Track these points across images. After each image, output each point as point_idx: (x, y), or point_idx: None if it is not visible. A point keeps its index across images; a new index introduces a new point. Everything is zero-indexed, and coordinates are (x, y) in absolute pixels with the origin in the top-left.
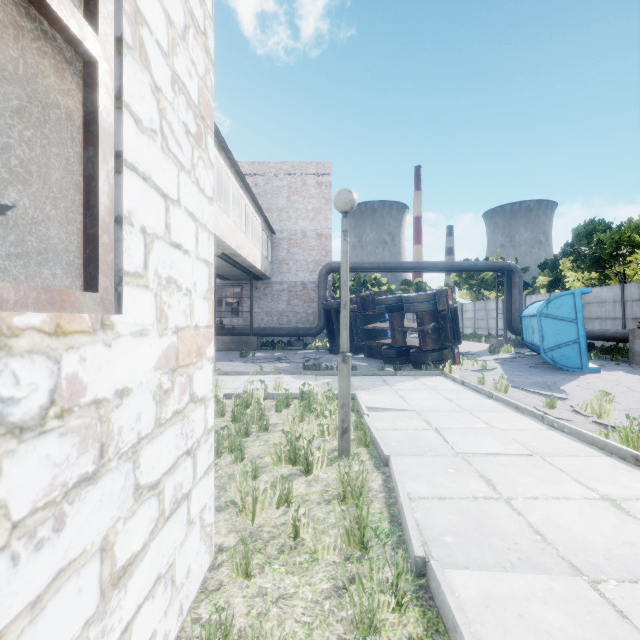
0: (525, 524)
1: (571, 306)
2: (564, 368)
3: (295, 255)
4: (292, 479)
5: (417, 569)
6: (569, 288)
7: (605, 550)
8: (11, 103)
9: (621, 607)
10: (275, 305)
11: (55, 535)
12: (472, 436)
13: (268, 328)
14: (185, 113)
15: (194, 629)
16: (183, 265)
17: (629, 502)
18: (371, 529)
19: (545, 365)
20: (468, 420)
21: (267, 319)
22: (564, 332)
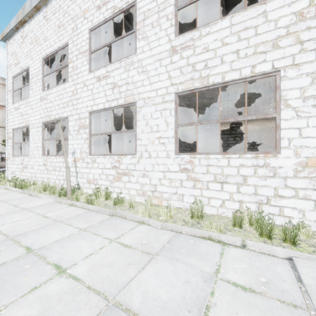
0: None
1: None
2: None
3: None
4: None
5: None
6: None
7: None
8: None
9: None
10: None
11: (265, 180)
12: None
13: None
14: (312, 102)
15: None
16: (311, 141)
17: None
18: None
19: None
20: None
21: None
22: None
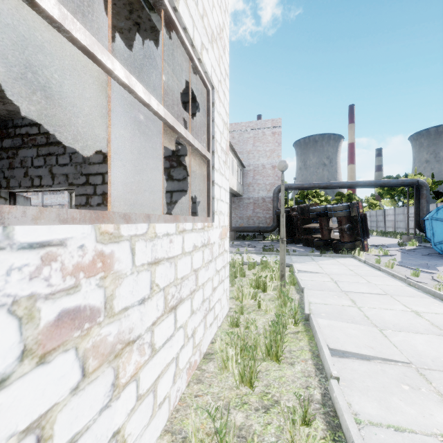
0: (362, 314)
1: None
2: None
3: (258, 180)
4: (257, 289)
5: (306, 318)
6: None
7: (395, 324)
8: (167, 154)
9: (387, 335)
10: (245, 212)
11: (208, 270)
12: (354, 285)
13: (241, 227)
14: (223, 157)
15: (226, 322)
16: (223, 206)
17: (426, 313)
18: (286, 296)
19: (438, 254)
20: (357, 279)
21: (240, 221)
22: None
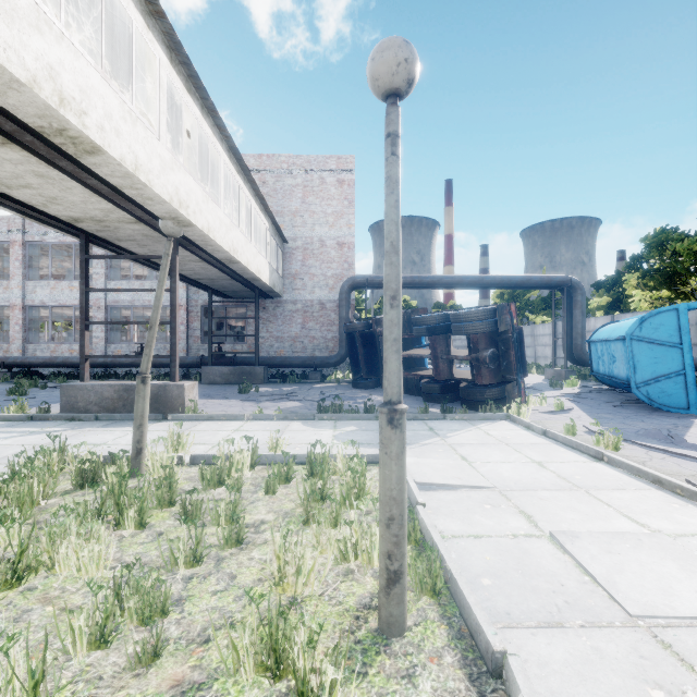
0: None
1: (673, 326)
2: (664, 408)
3: (311, 268)
4: None
5: None
6: (631, 310)
7: None
8: None
9: None
10: (287, 329)
11: None
12: (632, 558)
13: (278, 356)
14: None
15: None
16: None
17: None
18: None
19: (632, 403)
20: (594, 510)
21: (277, 346)
22: (664, 361)
